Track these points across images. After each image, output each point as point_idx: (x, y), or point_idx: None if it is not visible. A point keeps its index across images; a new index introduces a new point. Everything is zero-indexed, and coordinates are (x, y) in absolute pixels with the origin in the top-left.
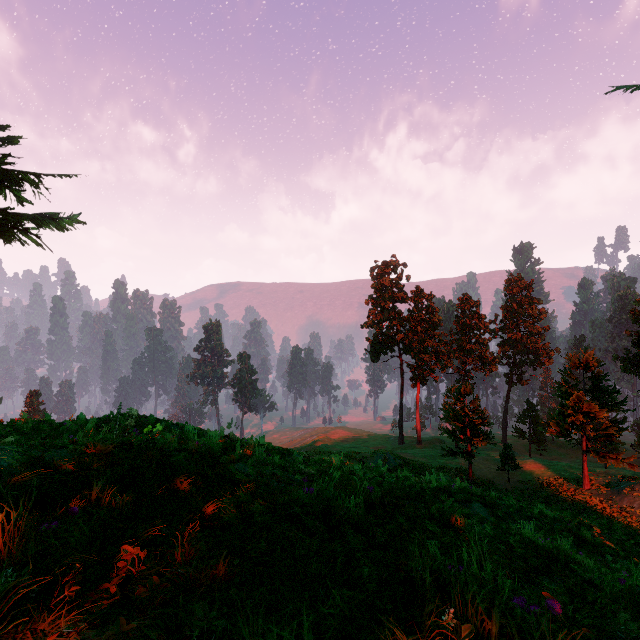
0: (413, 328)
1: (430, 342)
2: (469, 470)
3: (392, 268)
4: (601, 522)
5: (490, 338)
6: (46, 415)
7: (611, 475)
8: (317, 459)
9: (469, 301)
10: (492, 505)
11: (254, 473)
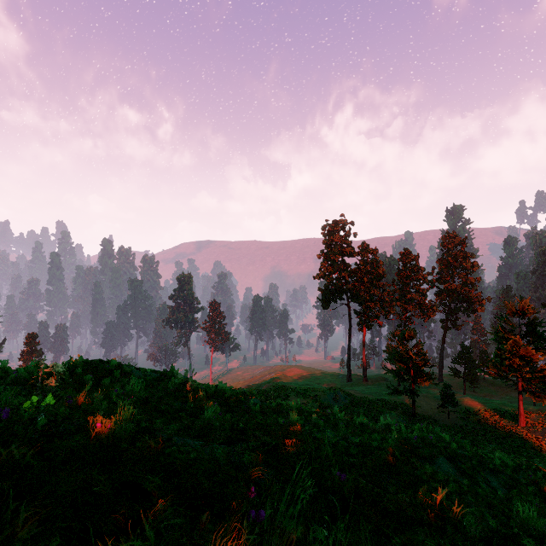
0: (360, 279)
1: (375, 291)
2: (413, 407)
3: (341, 226)
4: (543, 461)
5: (428, 288)
6: (3, 362)
7: (544, 413)
8: (274, 406)
9: (409, 255)
10: (455, 458)
11: (183, 466)
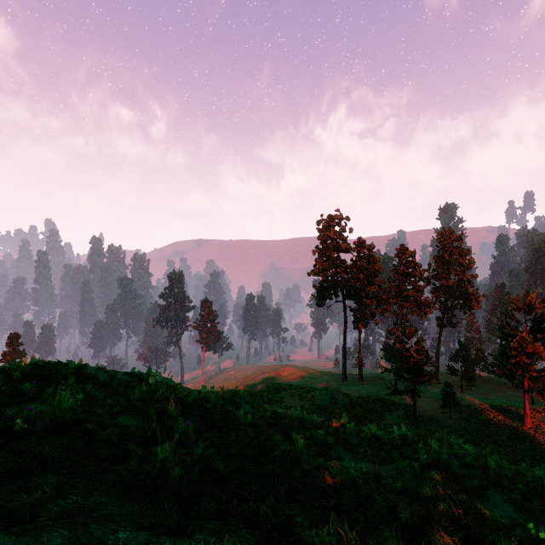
0: (356, 275)
1: (371, 288)
2: (414, 408)
3: (336, 221)
4: None
5: (425, 285)
6: None
7: None
8: (269, 416)
9: (406, 251)
10: (500, 483)
11: None
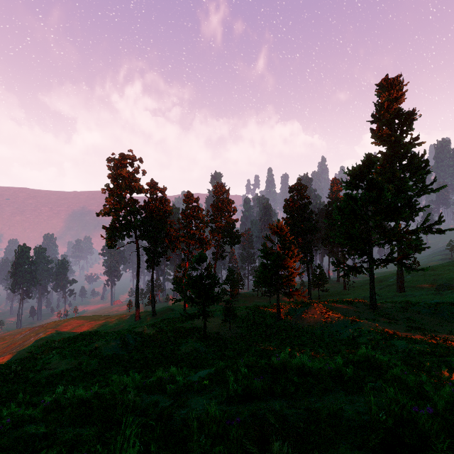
0: (149, 216)
1: (164, 227)
2: (204, 329)
3: (129, 161)
4: (312, 345)
5: (206, 226)
6: None
7: (287, 307)
8: None
9: (192, 197)
10: None
11: None
